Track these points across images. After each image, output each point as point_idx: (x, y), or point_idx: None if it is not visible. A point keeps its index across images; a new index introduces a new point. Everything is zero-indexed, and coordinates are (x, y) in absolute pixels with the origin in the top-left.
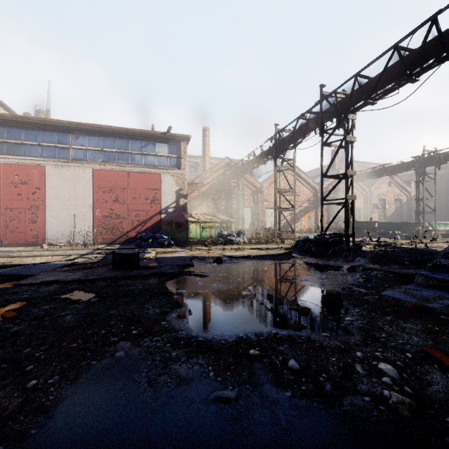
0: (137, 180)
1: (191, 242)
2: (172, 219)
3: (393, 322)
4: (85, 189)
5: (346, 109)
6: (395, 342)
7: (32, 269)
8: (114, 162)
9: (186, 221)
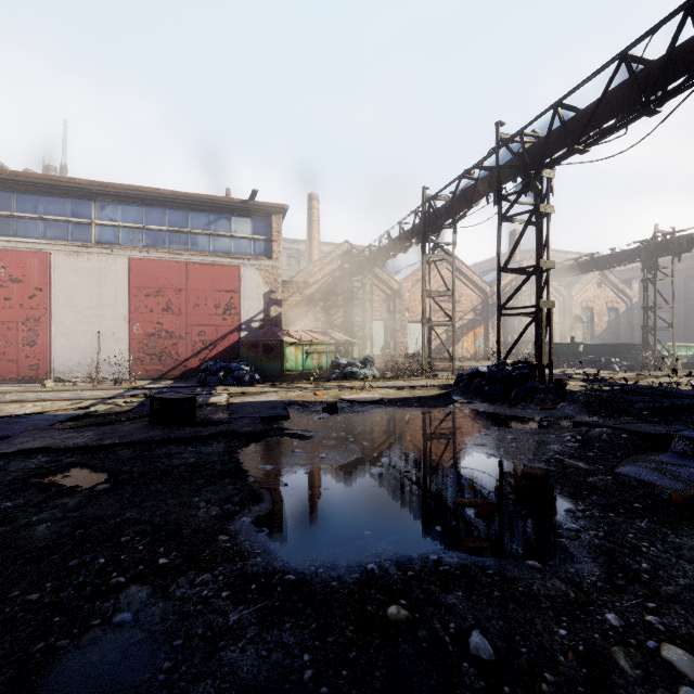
0: (202, 277)
1: (288, 376)
2: (258, 339)
3: (653, 533)
4: (116, 290)
5: (538, 162)
6: (673, 584)
7: (11, 426)
8: (163, 247)
9: (281, 342)
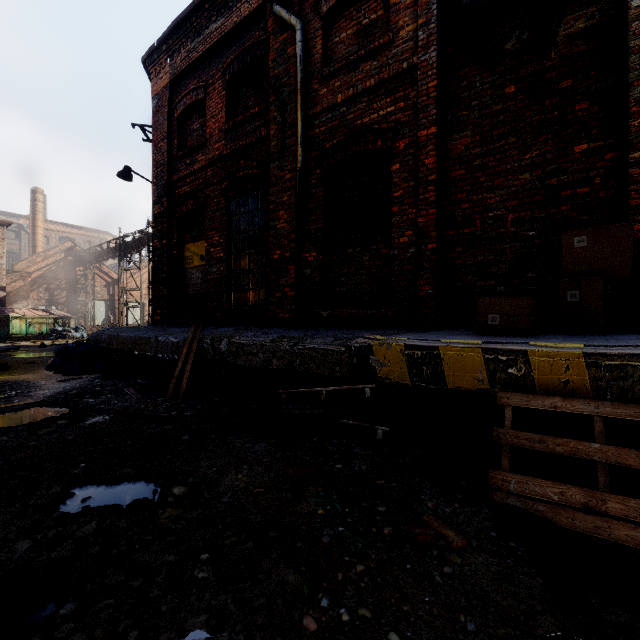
0: None
1: (13, 338)
2: None
3: None
4: None
5: None
6: None
7: None
8: None
9: (8, 317)
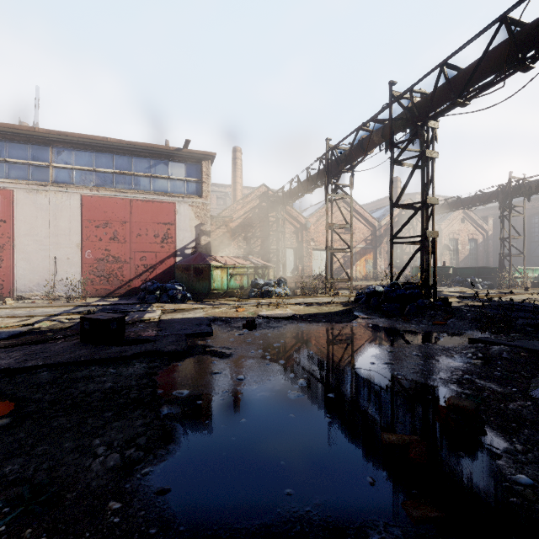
0: (143, 211)
1: (215, 294)
2: (190, 263)
3: None
4: (70, 222)
5: (425, 114)
6: None
7: None
8: (111, 186)
9: (209, 266)
